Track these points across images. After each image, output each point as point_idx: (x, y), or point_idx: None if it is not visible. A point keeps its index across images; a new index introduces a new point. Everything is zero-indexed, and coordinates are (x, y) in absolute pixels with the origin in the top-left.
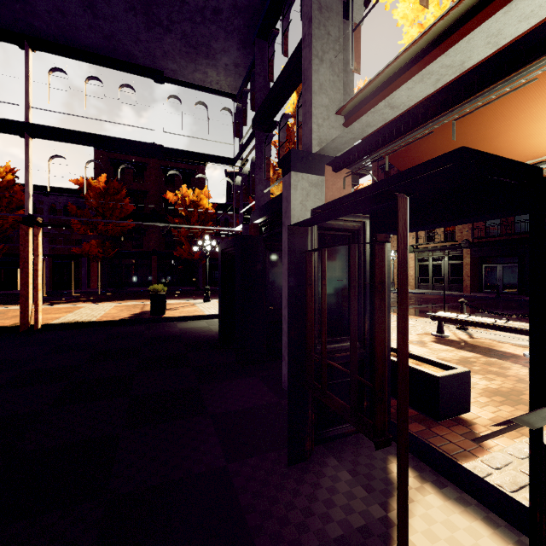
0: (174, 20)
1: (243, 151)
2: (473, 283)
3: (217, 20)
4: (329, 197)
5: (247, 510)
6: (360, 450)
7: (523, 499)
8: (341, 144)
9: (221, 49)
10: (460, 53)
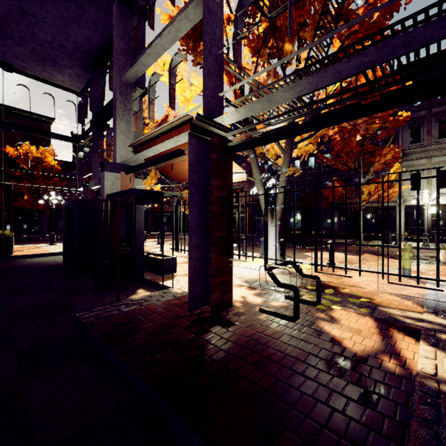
0: (25, 40)
1: (84, 136)
2: (250, 228)
3: (62, 50)
4: (123, 186)
5: (74, 304)
6: (129, 289)
7: (169, 285)
8: (130, 162)
9: (66, 65)
10: (156, 149)
